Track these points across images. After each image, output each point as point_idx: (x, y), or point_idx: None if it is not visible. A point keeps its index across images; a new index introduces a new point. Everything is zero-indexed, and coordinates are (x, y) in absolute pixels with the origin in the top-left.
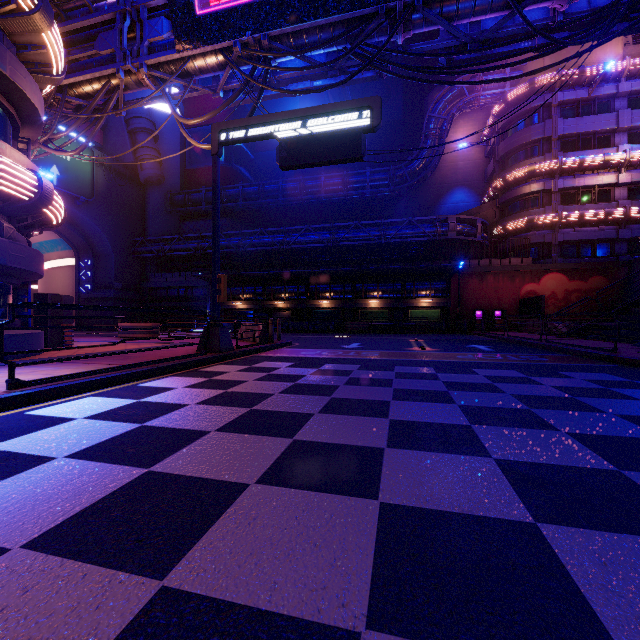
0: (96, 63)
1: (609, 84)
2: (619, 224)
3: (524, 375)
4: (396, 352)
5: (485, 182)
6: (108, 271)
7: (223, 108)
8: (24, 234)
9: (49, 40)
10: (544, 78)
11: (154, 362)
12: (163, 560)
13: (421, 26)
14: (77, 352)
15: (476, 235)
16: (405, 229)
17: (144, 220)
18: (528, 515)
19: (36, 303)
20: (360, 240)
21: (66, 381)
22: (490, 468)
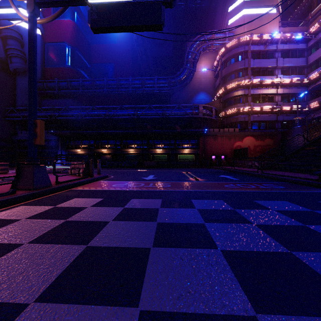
0: None
1: (273, 44)
2: (277, 113)
3: (306, 208)
4: (181, 183)
5: (214, 90)
6: None
7: None
8: None
9: None
10: (245, 37)
11: None
12: None
13: None
14: None
15: (212, 116)
16: (176, 110)
17: (14, 96)
18: None
19: None
20: (151, 115)
21: None
22: None
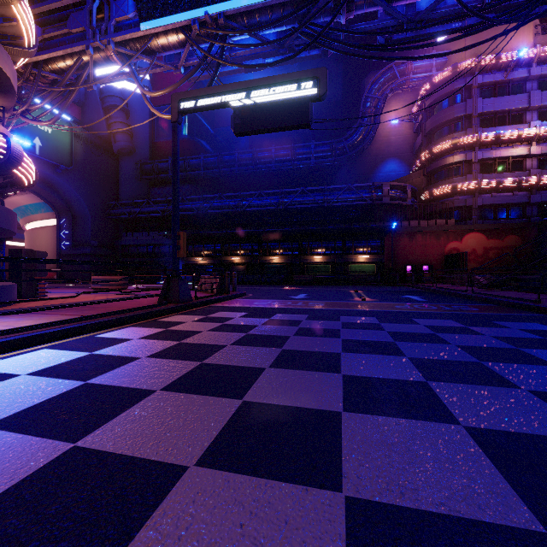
0: (68, 41)
1: (522, 69)
2: (530, 190)
3: (462, 325)
4: (340, 302)
5: (414, 154)
6: (85, 230)
7: (183, 81)
8: (0, 195)
9: (19, 13)
10: (466, 63)
11: (115, 313)
12: None
13: (363, 7)
14: (47, 303)
15: (407, 199)
16: (345, 194)
17: (117, 186)
18: (533, 518)
19: None
20: (306, 204)
21: (22, 333)
22: (463, 440)
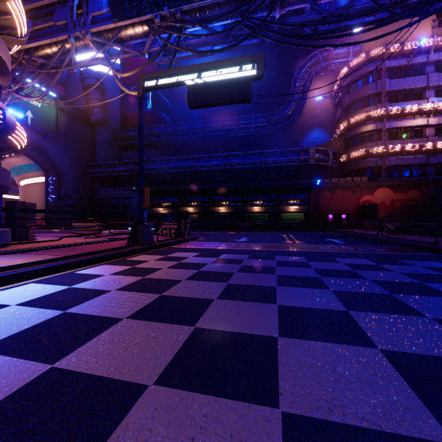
0: (54, 32)
1: (422, 55)
2: (429, 153)
3: (375, 263)
4: (274, 244)
5: (334, 124)
6: (68, 186)
7: (147, 65)
8: None
9: (13, 8)
10: (376, 51)
11: (91, 253)
12: None
13: (293, 4)
14: (36, 245)
15: (329, 161)
16: (279, 157)
17: (94, 150)
18: None
19: None
20: (247, 164)
21: (13, 270)
22: (380, 362)
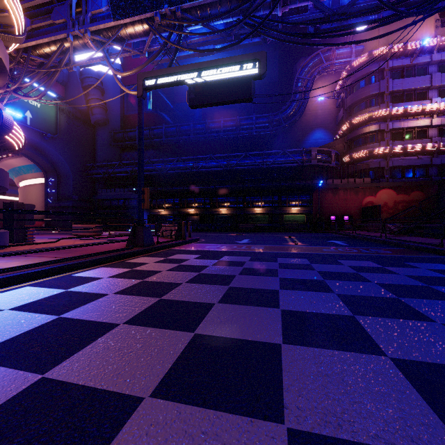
0: (52, 30)
1: (425, 55)
2: (432, 154)
3: (379, 265)
4: (276, 246)
5: (337, 125)
6: (68, 187)
7: (147, 64)
8: None
9: (10, 6)
10: (379, 50)
11: (89, 255)
12: None
13: (296, 2)
14: (34, 247)
15: (331, 162)
16: (280, 157)
17: (94, 151)
18: None
19: None
20: (248, 165)
21: (8, 273)
22: (391, 371)
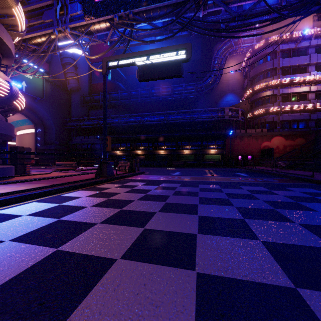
0: (43, 27)
1: (306, 41)
2: (311, 112)
3: (267, 189)
4: (199, 177)
5: (243, 90)
6: (51, 135)
7: (109, 50)
8: (4, 115)
9: (16, 12)
10: (273, 38)
11: (71, 182)
12: (54, 320)
13: (212, 7)
14: (32, 177)
15: (238, 117)
16: (202, 114)
17: (70, 109)
18: (290, 282)
19: (3, 151)
20: (180, 120)
21: (21, 193)
22: (260, 247)
